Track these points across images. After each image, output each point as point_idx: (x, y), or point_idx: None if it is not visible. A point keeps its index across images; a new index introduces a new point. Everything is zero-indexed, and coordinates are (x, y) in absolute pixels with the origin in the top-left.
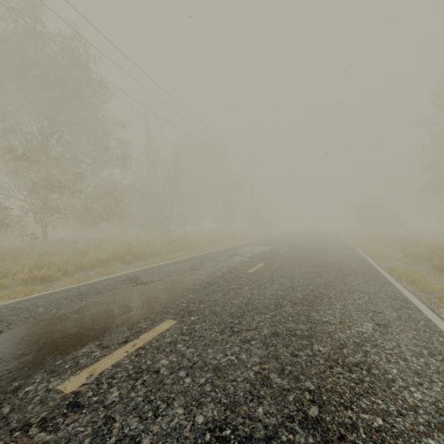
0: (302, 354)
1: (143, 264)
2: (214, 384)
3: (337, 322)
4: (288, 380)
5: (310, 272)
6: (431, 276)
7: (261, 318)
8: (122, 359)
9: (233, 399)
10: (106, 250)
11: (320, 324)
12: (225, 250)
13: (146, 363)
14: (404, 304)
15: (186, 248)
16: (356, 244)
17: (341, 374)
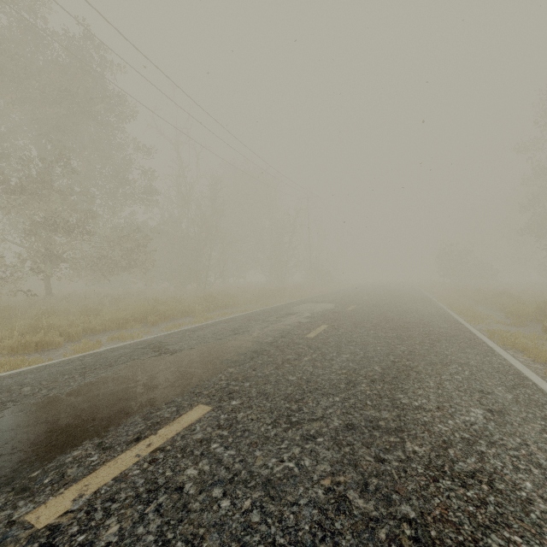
0: (391, 459)
1: (172, 326)
2: (265, 511)
3: (433, 407)
4: (375, 502)
5: (388, 337)
6: (543, 342)
7: (328, 402)
8: (129, 468)
9: (294, 537)
10: (125, 309)
11: (411, 410)
12: (276, 308)
13: (165, 475)
14: (519, 381)
15: (227, 305)
16: (441, 301)
17: (452, 492)
